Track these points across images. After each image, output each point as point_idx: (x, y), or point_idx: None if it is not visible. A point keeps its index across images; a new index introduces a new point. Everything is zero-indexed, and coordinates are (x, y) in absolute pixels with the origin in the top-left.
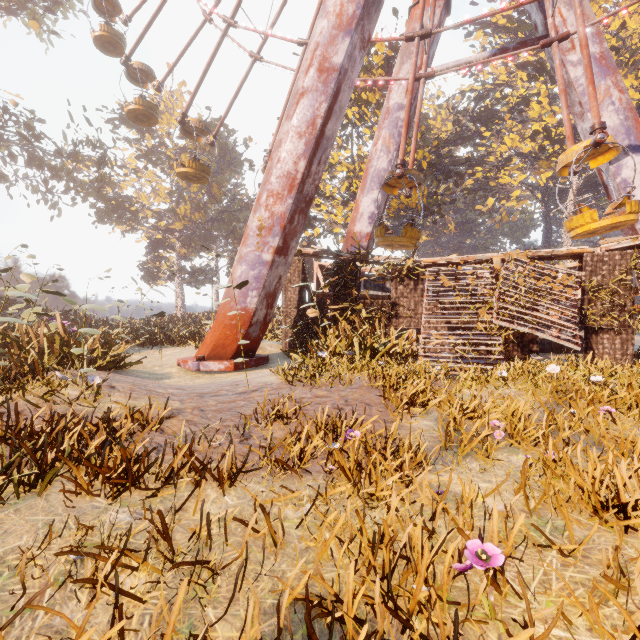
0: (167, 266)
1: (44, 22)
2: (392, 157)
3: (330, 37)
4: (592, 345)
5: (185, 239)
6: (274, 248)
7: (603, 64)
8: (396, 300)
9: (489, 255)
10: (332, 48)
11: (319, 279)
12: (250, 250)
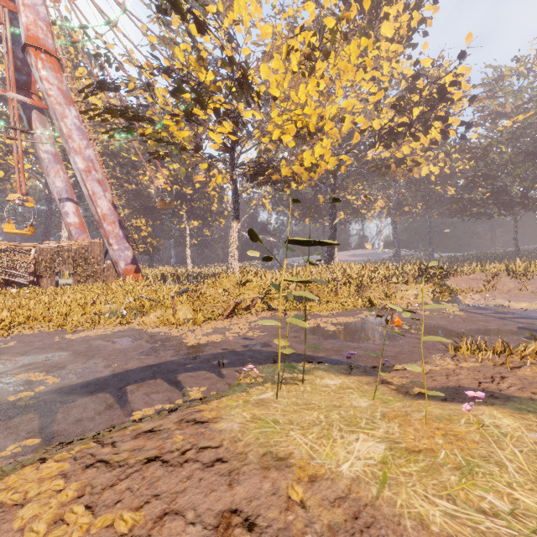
0: None
1: None
2: None
3: None
4: (40, 282)
5: None
6: None
7: (57, 158)
8: None
9: None
10: None
11: None
12: None
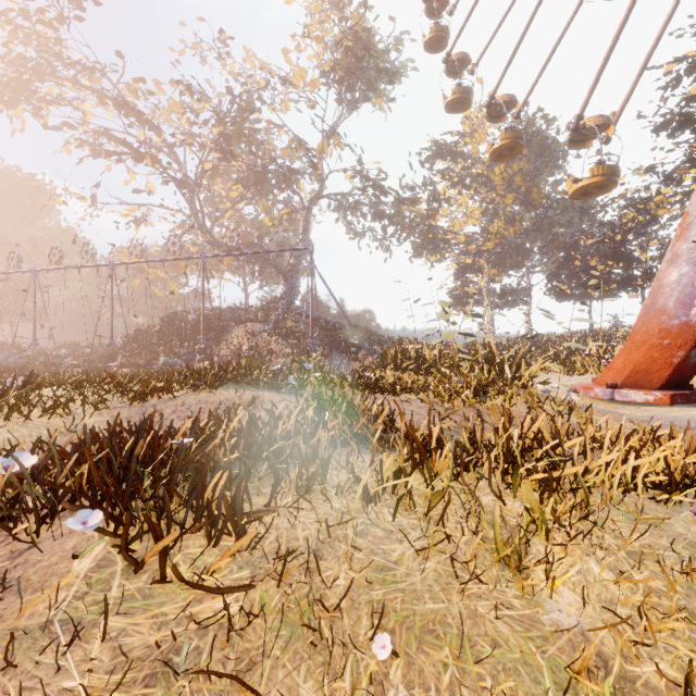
0: (476, 290)
1: (386, 95)
2: None
3: None
4: None
5: (494, 259)
6: None
7: None
8: None
9: None
10: None
11: None
12: None
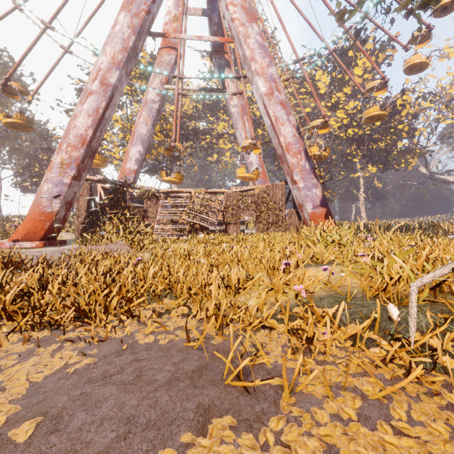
0: None
1: None
2: (149, 128)
3: (108, 68)
4: (227, 229)
5: None
6: (72, 176)
7: (243, 110)
8: (147, 209)
9: (190, 190)
10: (109, 74)
11: (102, 195)
12: (55, 176)
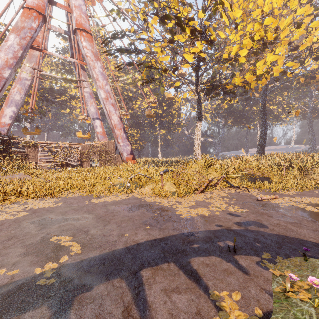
0: None
1: None
2: (22, 96)
3: (2, 67)
4: (83, 165)
5: None
6: None
7: (91, 95)
8: (28, 153)
9: (59, 142)
10: (3, 71)
11: None
12: None
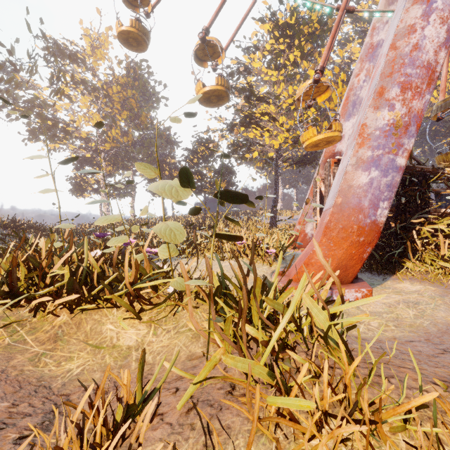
0: (95, 181)
1: None
2: None
3: None
4: None
5: (110, 159)
6: (409, 151)
7: None
8: None
9: None
10: None
11: (322, 192)
12: (384, 152)
